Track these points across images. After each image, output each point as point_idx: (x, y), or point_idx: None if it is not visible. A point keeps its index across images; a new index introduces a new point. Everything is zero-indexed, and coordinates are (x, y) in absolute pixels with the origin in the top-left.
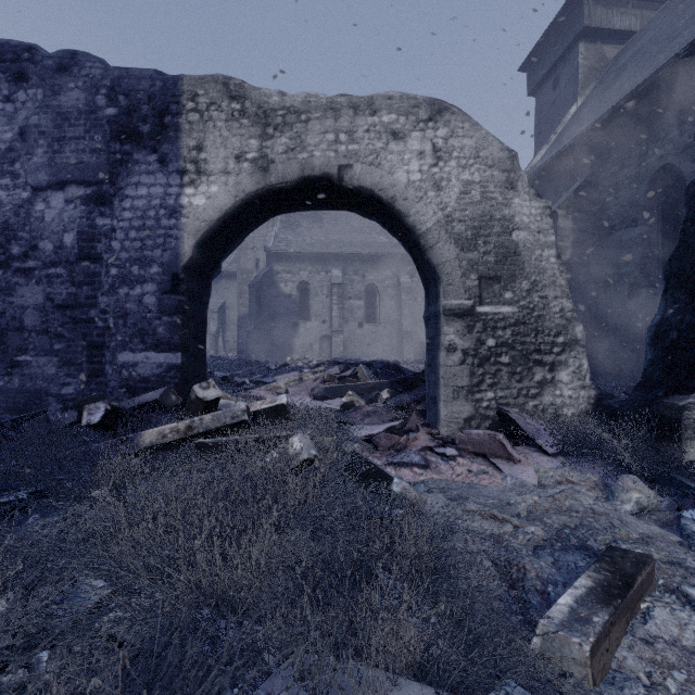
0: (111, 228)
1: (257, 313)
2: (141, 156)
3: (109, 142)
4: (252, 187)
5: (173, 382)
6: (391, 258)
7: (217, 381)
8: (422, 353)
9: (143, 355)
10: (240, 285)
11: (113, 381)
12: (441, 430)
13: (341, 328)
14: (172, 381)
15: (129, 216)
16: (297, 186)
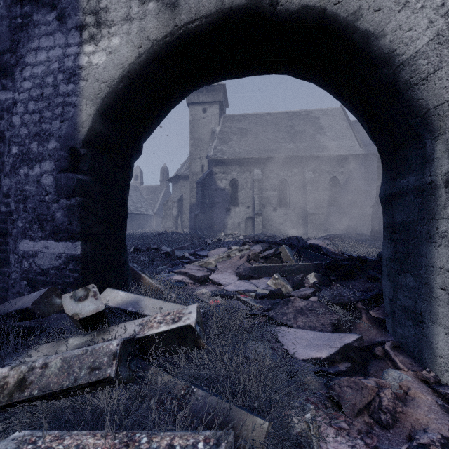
0: (12, 102)
1: (202, 202)
2: (40, 17)
3: (10, 6)
4: (158, 31)
5: (72, 276)
6: (298, 160)
7: (159, 257)
8: (322, 230)
9: (42, 244)
10: (191, 183)
11: (15, 272)
12: (444, 376)
13: (260, 211)
14: (71, 275)
15: (28, 86)
16: (215, 26)
